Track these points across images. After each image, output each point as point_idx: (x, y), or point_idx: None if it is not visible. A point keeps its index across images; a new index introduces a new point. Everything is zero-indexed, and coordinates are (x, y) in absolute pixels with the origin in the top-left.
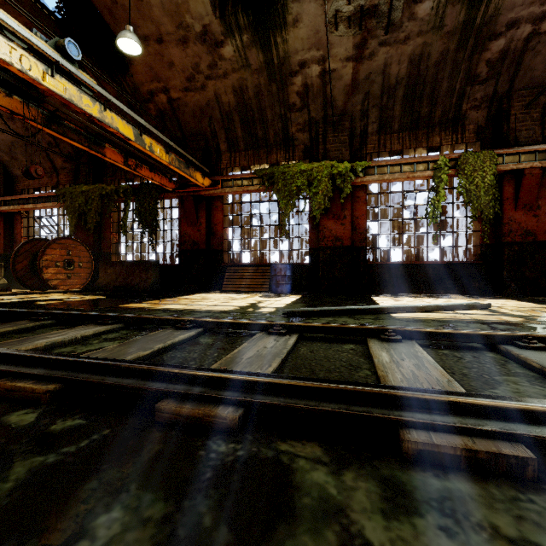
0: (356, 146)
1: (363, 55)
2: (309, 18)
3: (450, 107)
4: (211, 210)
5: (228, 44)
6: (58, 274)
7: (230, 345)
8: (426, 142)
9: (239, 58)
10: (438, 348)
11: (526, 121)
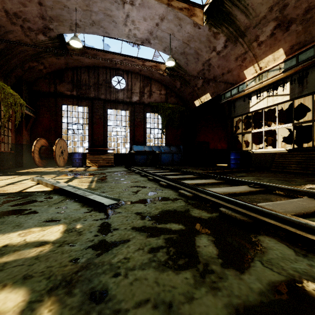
0: None
1: None
2: None
3: None
4: None
5: None
6: None
7: None
8: None
9: None
10: None
11: None
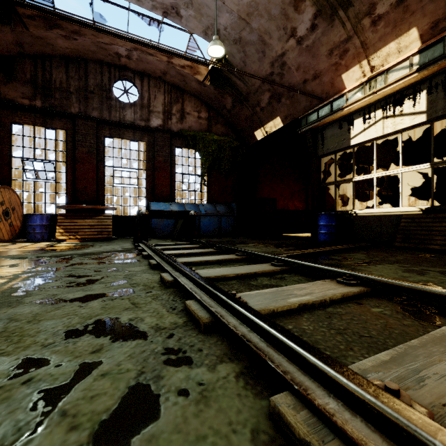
0: None
1: None
2: None
3: None
4: None
5: None
6: None
7: None
8: None
9: None
10: None
11: None
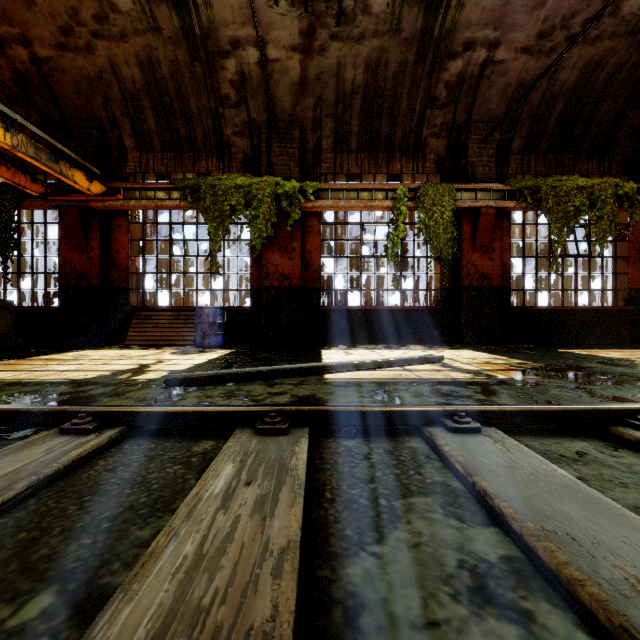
0: (308, 163)
1: (312, 48)
2: None
3: (411, 130)
4: (110, 230)
5: None
6: None
7: None
8: (386, 167)
9: (142, 14)
10: (346, 436)
11: (483, 157)
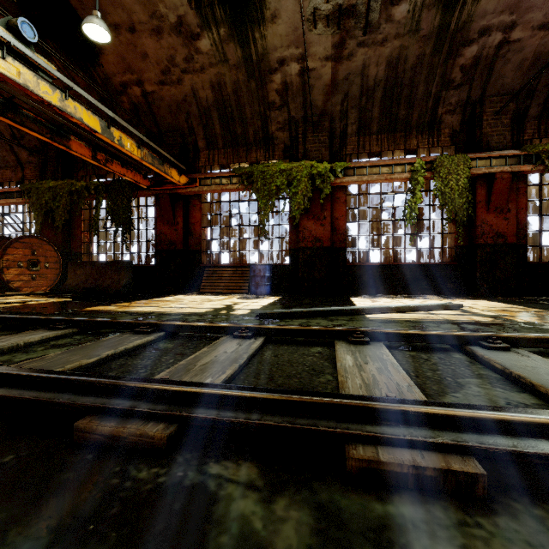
0: (335, 146)
1: (342, 55)
2: (287, 14)
3: (427, 110)
4: (188, 209)
5: (204, 37)
6: (21, 275)
7: (190, 350)
8: (403, 144)
9: (216, 52)
10: (406, 350)
11: (497, 127)
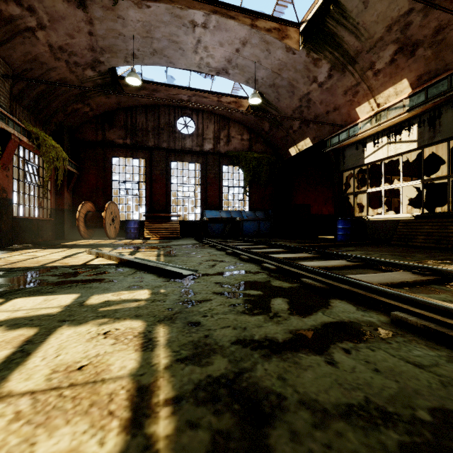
0: None
1: None
2: None
3: None
4: None
5: None
6: None
7: None
8: None
9: None
10: None
11: (4, 89)
